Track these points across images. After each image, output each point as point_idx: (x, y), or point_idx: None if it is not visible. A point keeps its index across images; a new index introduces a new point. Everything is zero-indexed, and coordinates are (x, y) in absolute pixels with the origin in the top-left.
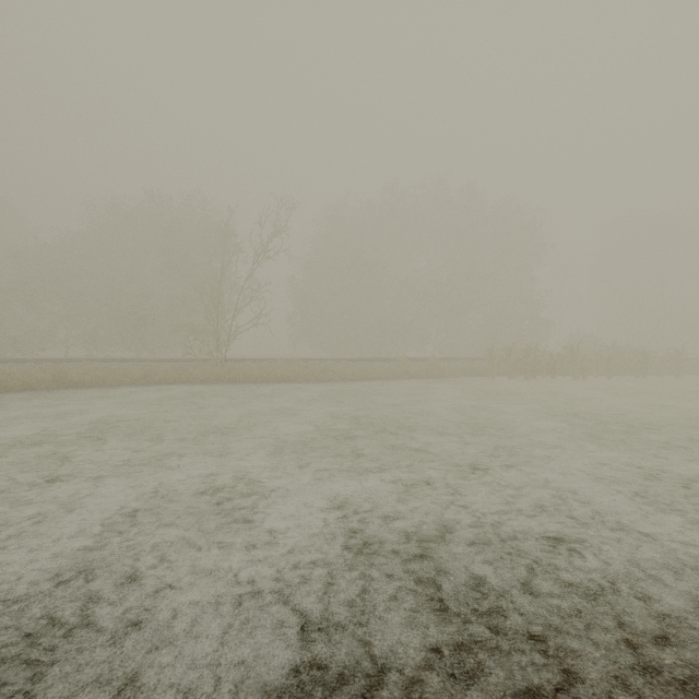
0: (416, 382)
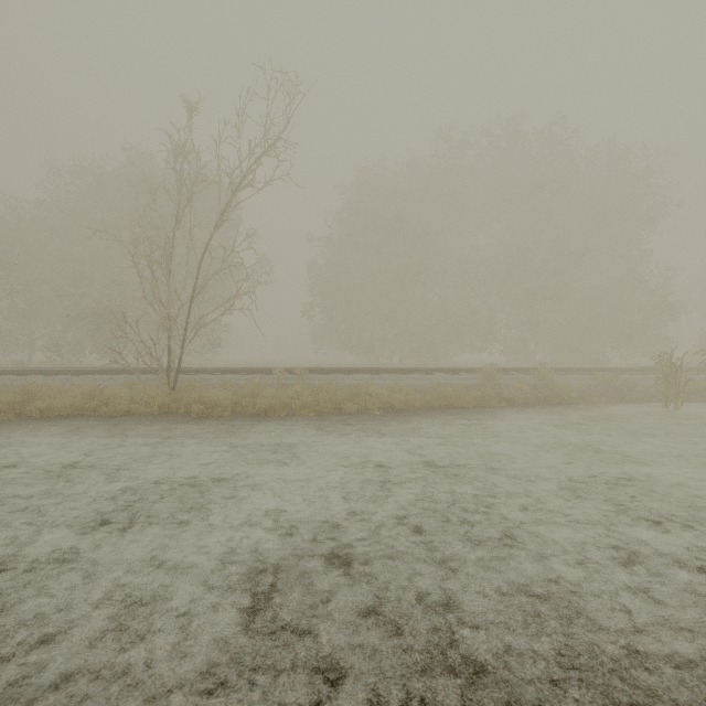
0: (543, 424)
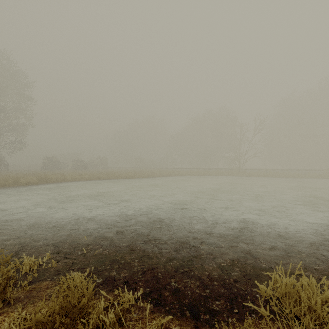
0: None
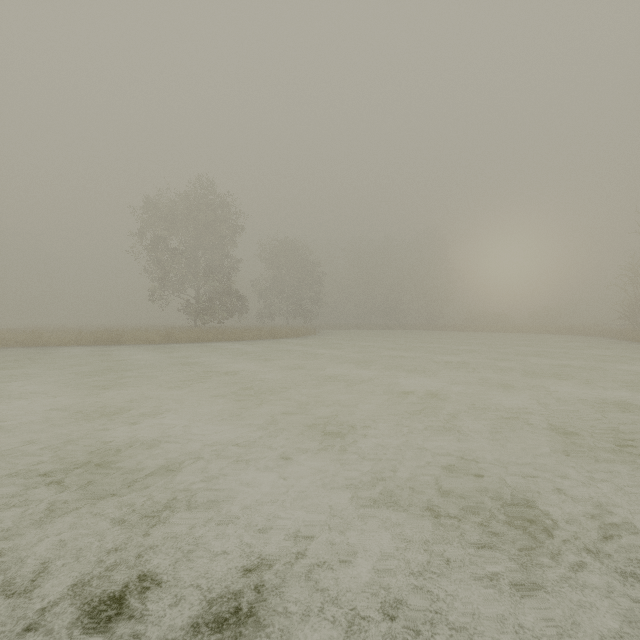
0: None
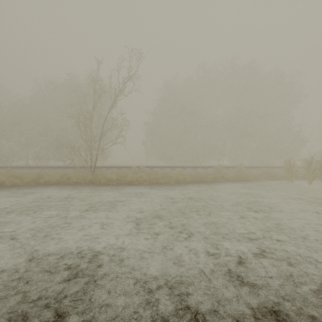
0: (236, 187)
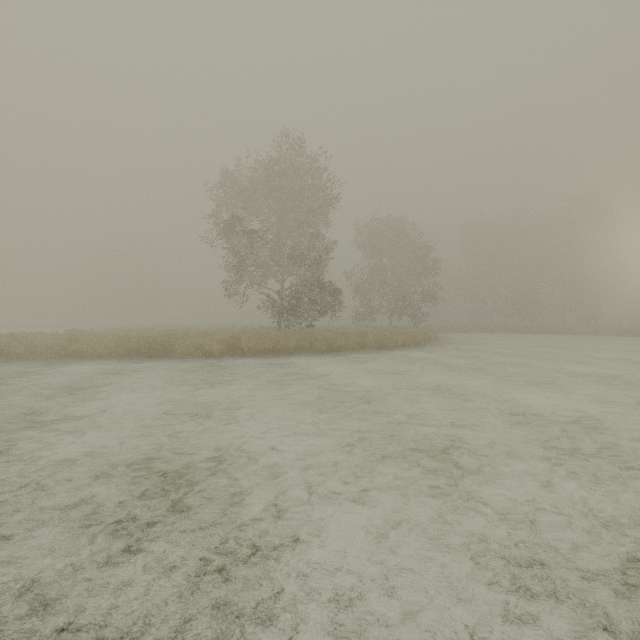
0: None
